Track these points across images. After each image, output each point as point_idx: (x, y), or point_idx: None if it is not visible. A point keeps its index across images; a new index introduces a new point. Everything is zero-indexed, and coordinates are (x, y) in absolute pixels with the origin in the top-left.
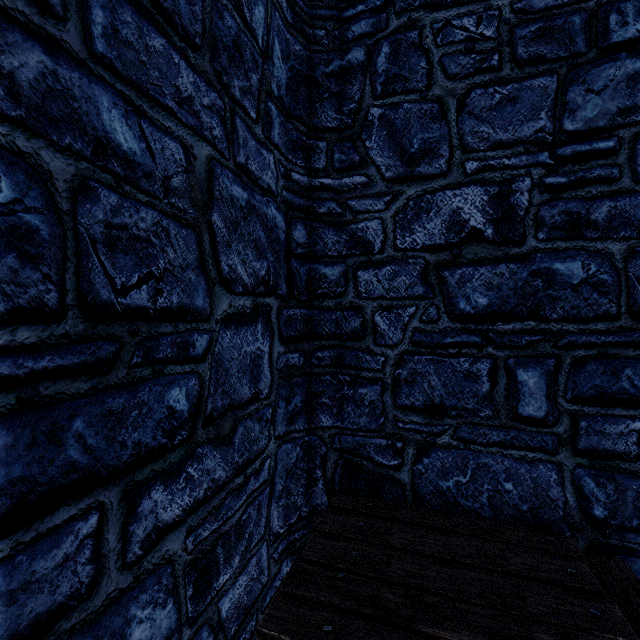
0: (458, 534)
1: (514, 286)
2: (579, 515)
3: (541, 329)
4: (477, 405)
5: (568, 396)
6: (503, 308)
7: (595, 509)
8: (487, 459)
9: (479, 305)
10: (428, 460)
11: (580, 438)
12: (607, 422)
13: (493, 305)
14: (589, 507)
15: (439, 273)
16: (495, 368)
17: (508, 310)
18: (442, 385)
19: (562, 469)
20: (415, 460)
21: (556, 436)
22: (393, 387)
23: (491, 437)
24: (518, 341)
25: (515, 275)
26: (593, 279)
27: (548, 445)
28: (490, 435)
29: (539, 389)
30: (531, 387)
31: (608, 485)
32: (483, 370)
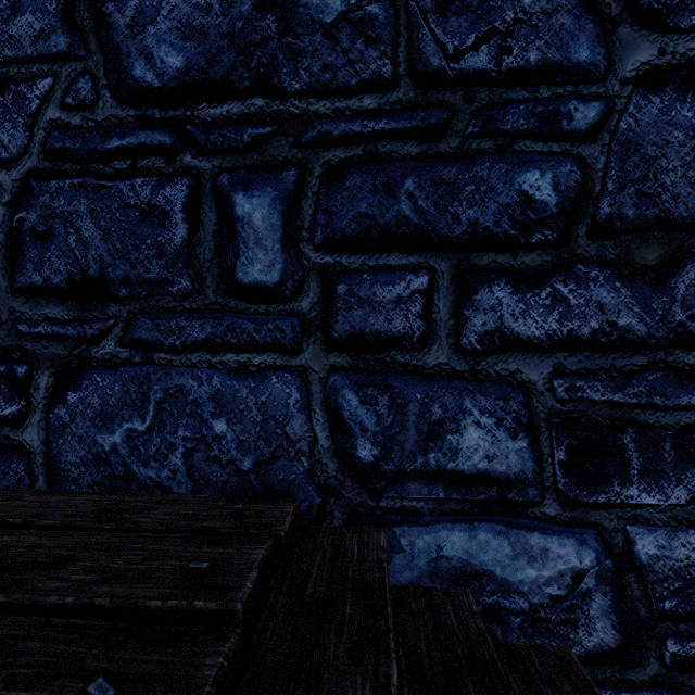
0: (36, 530)
1: (229, 30)
2: (335, 463)
3: (274, 112)
4: (165, 271)
5: (318, 238)
6: (211, 74)
7: (360, 447)
8: (183, 378)
9: (169, 69)
10: (76, 395)
11: (337, 316)
12: (378, 281)
13: (194, 69)
14: (351, 445)
15: (97, 6)
16: (197, 194)
17: (219, 78)
18: (102, 237)
19: (308, 379)
20: (52, 399)
21: (299, 317)
22: (9, 249)
23: (190, 333)
24: (236, 138)
25: (231, 8)
26: (357, 14)
27: (286, 336)
28: (188, 329)
29: (271, 229)
30: (258, 226)
31: (380, 399)
32: (176, 200)
